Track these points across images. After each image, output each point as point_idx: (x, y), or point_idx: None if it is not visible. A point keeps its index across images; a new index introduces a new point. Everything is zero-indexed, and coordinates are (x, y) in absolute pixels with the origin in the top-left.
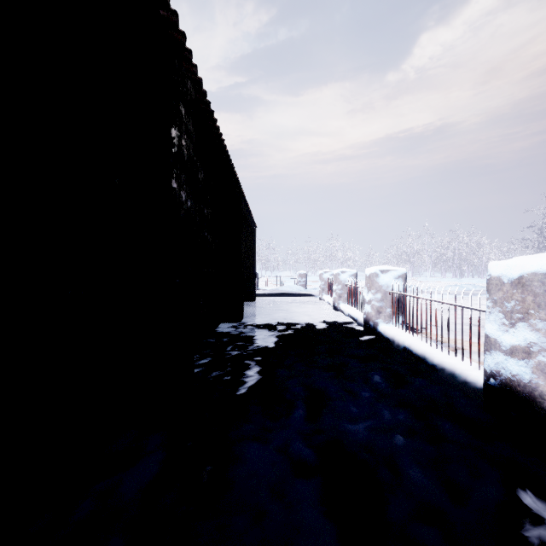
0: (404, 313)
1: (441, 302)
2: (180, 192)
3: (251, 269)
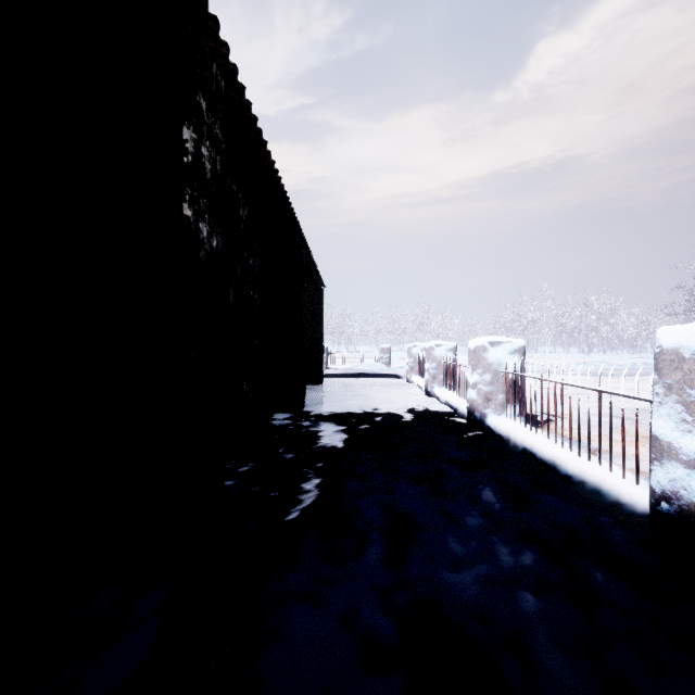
0: (522, 401)
1: (578, 386)
2: (198, 224)
3: (317, 341)
